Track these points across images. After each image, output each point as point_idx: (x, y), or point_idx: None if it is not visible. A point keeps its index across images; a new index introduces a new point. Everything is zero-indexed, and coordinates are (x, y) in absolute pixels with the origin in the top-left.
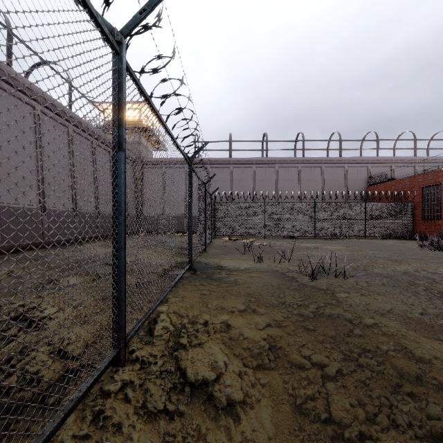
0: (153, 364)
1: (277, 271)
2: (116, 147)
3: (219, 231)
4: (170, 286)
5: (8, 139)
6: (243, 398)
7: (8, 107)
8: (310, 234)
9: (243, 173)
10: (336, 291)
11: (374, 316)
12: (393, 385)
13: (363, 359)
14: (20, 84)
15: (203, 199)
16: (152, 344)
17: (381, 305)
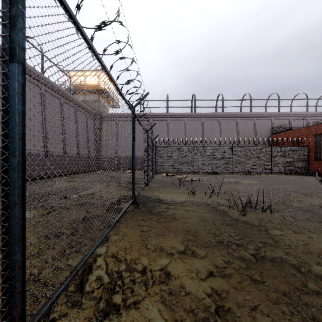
0: None
1: (209, 205)
2: (7, 56)
3: (158, 168)
4: (110, 226)
5: None
6: None
7: None
8: (229, 171)
9: (177, 124)
10: (268, 228)
11: (321, 262)
12: None
13: None
14: None
15: (145, 143)
16: (79, 306)
17: (321, 246)
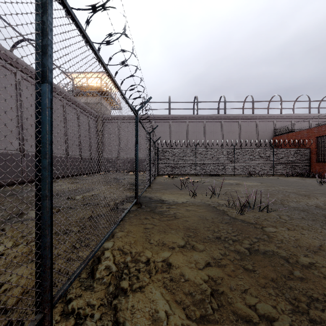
0: (89, 318)
1: (210, 205)
2: (40, 78)
3: (160, 170)
4: (116, 223)
5: None
6: None
7: None
8: (231, 172)
9: (179, 126)
10: (264, 226)
11: (308, 254)
12: None
13: (314, 312)
14: (3, 55)
15: (148, 145)
16: (92, 289)
17: (310, 241)
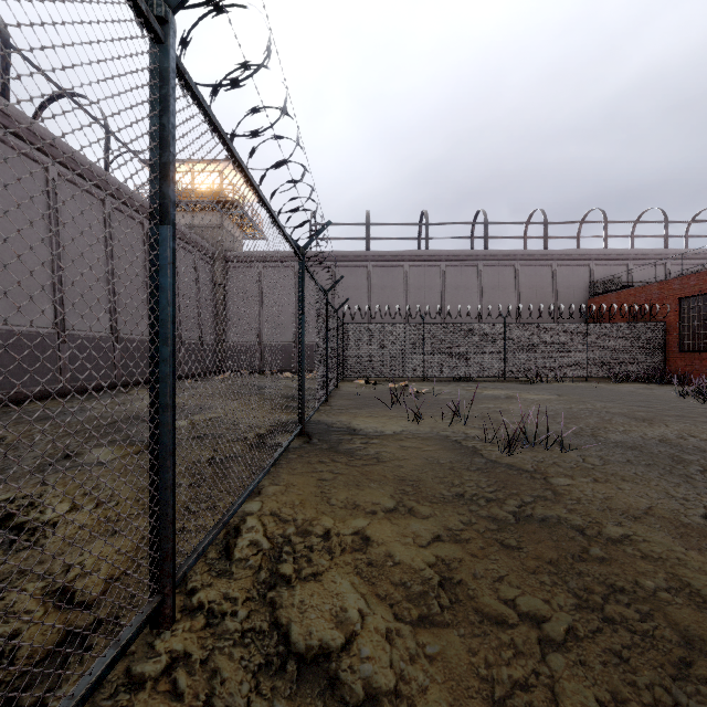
0: (229, 617)
1: (448, 438)
2: (157, 216)
3: (349, 370)
4: (265, 467)
5: (3, 219)
6: (394, 685)
7: (3, 166)
8: (497, 374)
9: (389, 275)
10: (550, 474)
11: (623, 522)
12: (676, 663)
13: (612, 607)
14: (23, 129)
15: (323, 316)
16: (230, 576)
17: (632, 501)
